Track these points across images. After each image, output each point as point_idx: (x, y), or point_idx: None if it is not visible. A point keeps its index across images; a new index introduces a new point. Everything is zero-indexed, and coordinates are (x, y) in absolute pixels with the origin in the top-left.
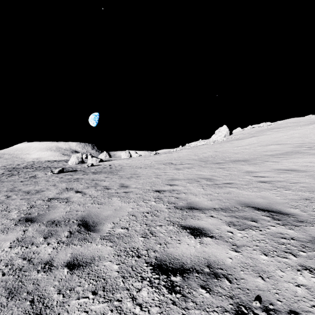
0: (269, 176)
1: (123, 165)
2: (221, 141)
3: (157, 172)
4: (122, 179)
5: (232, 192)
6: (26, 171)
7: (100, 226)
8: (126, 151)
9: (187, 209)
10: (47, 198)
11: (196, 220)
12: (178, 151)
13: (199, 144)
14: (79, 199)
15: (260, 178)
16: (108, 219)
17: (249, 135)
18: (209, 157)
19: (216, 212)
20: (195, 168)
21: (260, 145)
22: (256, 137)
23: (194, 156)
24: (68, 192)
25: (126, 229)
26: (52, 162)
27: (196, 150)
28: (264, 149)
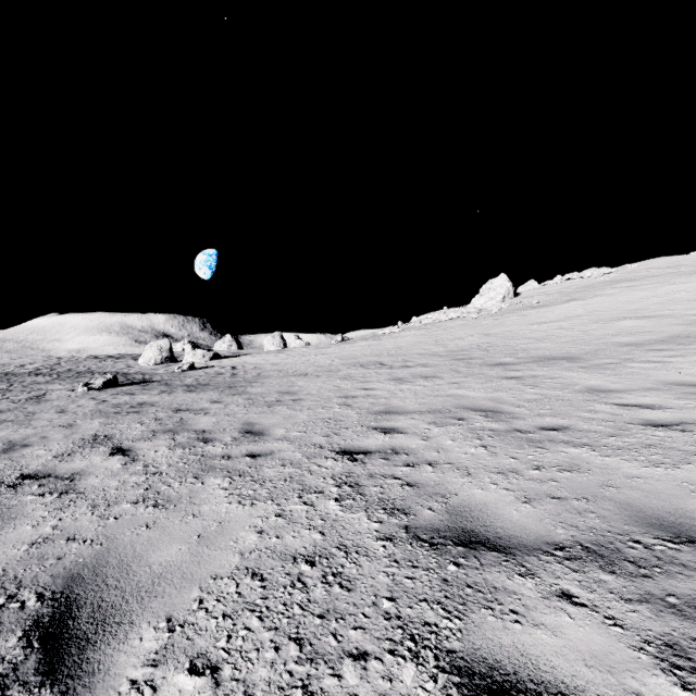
0: (666, 407)
1: (264, 368)
2: (497, 312)
3: (345, 388)
4: (254, 408)
5: (582, 463)
6: (32, 381)
7: (108, 645)
8: (274, 335)
9: (457, 548)
10: (15, 475)
11: (510, 624)
12: (396, 335)
13: (444, 319)
14: (109, 479)
15: (640, 411)
16: (158, 593)
17: (562, 296)
18: (474, 348)
19: (574, 569)
20: (442, 377)
21: (596, 319)
22: (581, 301)
23: (434, 346)
24: (89, 452)
25: (211, 673)
26: (102, 360)
27: (437, 333)
28: (610, 330)
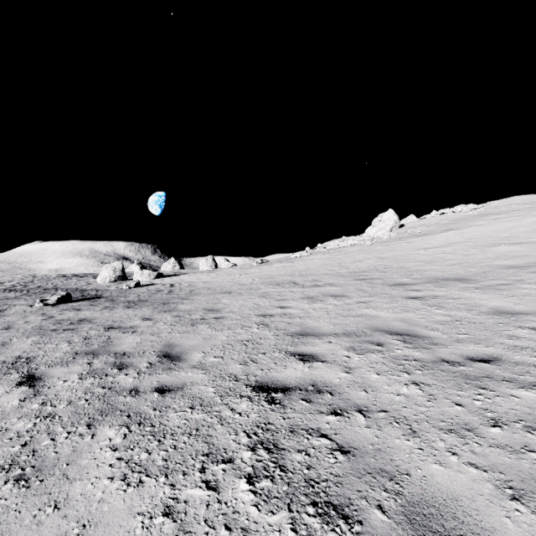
0: None
1: (196, 286)
2: (387, 239)
3: (264, 306)
4: (179, 326)
5: None
6: (4, 296)
7: None
8: (207, 258)
9: None
10: None
11: None
12: (305, 258)
13: (344, 245)
14: None
15: None
16: None
17: (440, 226)
18: (373, 270)
19: None
20: (350, 296)
21: (474, 245)
22: (457, 231)
23: (338, 267)
24: None
25: None
26: (68, 278)
27: (339, 256)
28: (490, 254)
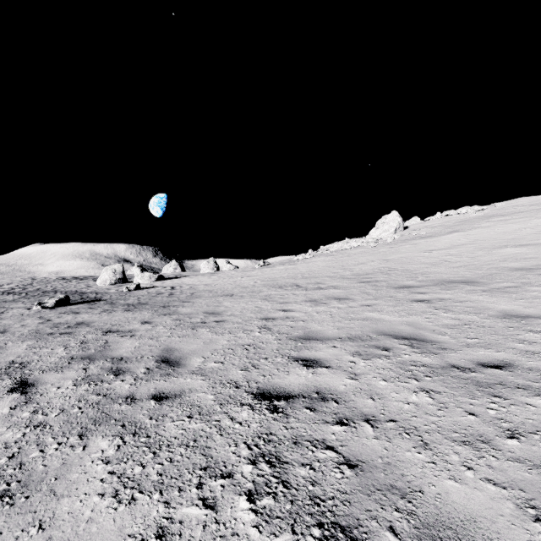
0: None
1: (197, 288)
2: (391, 241)
3: (266, 309)
4: (179, 330)
5: None
6: (2, 299)
7: None
8: (209, 260)
9: None
10: None
11: None
12: (308, 260)
13: (347, 247)
14: None
15: None
16: None
17: (445, 228)
18: (377, 272)
19: None
20: (354, 299)
21: (480, 247)
22: (462, 232)
23: (342, 270)
24: None
25: None
26: (68, 281)
27: (343, 258)
28: (496, 256)
